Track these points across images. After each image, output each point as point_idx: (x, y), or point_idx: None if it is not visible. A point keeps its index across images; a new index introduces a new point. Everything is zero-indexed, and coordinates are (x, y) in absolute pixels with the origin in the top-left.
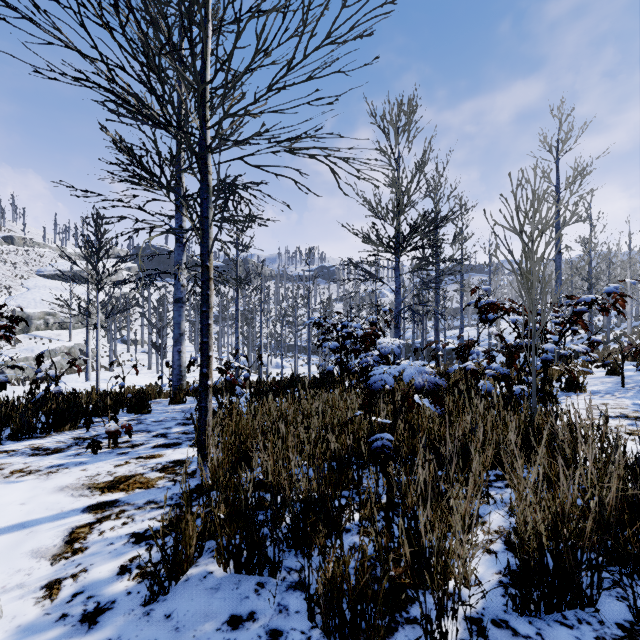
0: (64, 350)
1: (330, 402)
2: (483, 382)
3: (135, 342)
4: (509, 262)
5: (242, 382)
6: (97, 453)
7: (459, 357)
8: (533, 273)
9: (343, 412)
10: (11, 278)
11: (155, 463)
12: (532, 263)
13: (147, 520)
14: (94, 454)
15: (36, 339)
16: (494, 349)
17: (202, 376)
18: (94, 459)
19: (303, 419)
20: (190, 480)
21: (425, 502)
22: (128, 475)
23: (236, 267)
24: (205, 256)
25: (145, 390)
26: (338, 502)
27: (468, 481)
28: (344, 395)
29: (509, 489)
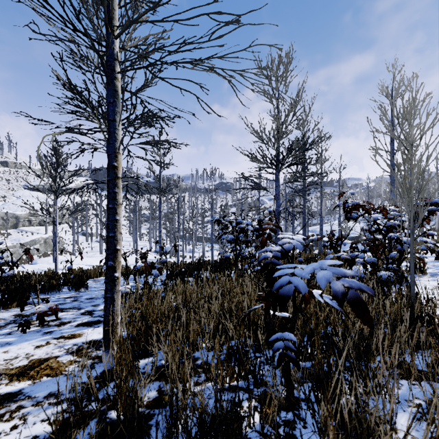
0: (41, 240)
1: (228, 286)
2: (354, 269)
3: (91, 235)
4: (388, 165)
5: (158, 267)
6: (26, 332)
7: (332, 248)
8: (413, 173)
9: (239, 296)
10: (6, 190)
11: (72, 344)
12: (412, 164)
13: (39, 422)
14: (23, 333)
15: (22, 232)
16: (360, 241)
17: (109, 268)
18: (20, 339)
19: (205, 302)
20: (98, 365)
21: (349, 438)
22: (43, 358)
23: (159, 181)
24: (112, 157)
25: (83, 273)
26: (238, 413)
27: (367, 376)
28: (240, 280)
29: (404, 381)
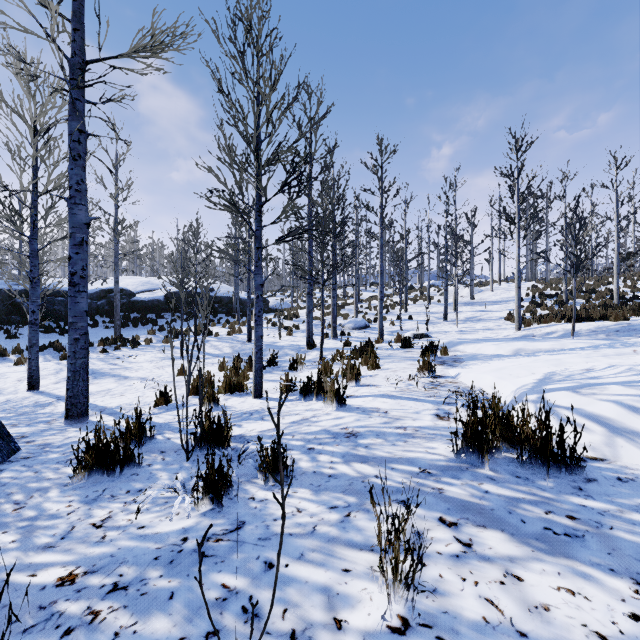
0: None
1: None
2: None
3: None
4: None
5: None
6: None
7: None
8: None
9: None
10: None
11: None
12: None
13: None
14: None
15: None
16: None
17: None
18: None
19: None
20: None
21: None
22: None
23: None
24: None
25: None
26: None
27: None
28: None
29: None
